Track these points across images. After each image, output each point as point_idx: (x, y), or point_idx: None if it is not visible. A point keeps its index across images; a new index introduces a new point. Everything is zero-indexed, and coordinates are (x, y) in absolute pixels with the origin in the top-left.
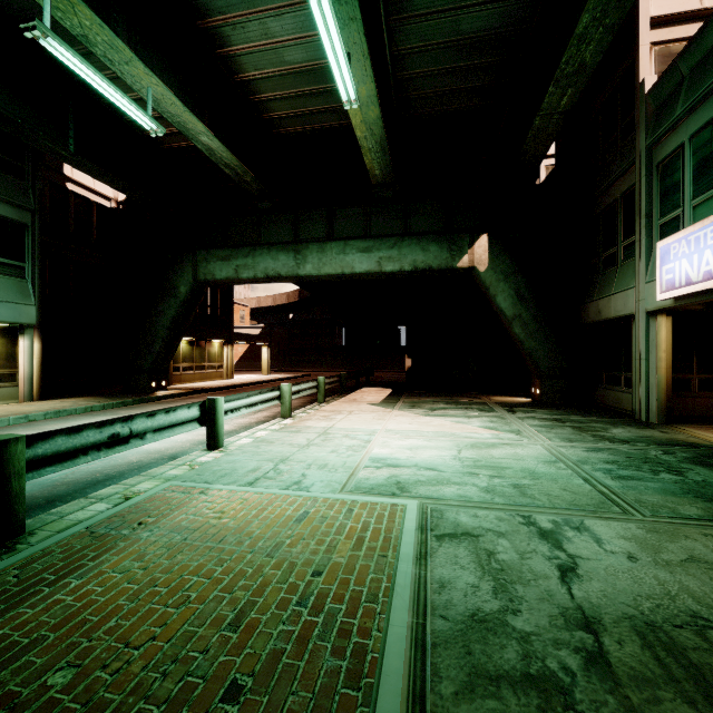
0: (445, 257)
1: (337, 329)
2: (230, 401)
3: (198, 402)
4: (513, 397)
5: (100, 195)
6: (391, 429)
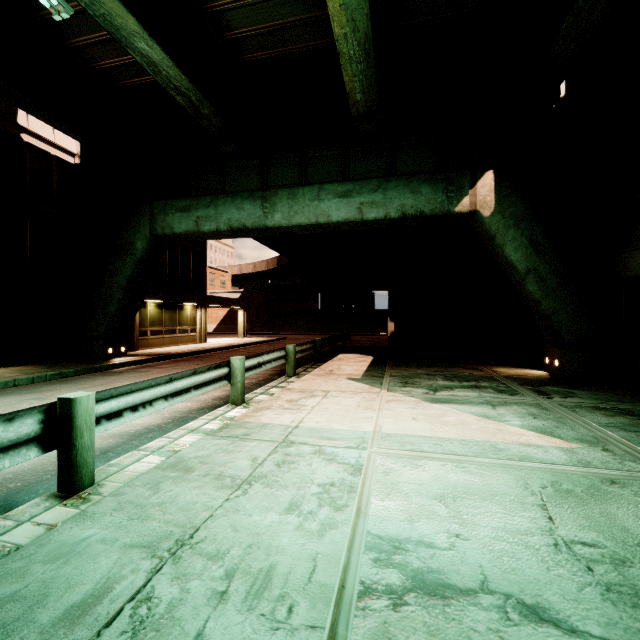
0: (439, 200)
1: (313, 293)
2: (128, 393)
3: (36, 407)
4: (520, 368)
5: (62, 150)
6: (389, 432)
